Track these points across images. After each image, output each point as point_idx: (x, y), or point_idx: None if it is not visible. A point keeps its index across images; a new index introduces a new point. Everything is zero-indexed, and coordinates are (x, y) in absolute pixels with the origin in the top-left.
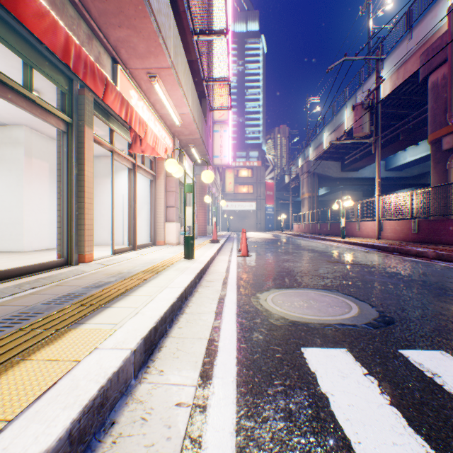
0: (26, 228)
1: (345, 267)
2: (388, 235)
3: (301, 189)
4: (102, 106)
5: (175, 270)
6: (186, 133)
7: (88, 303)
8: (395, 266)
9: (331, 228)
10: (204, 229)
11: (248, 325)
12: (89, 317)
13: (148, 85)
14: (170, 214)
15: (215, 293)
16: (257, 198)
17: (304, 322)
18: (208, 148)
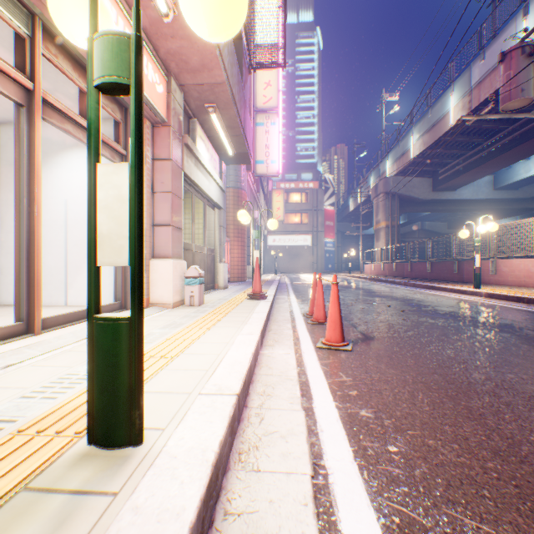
0: None
1: None
2: None
3: (374, 216)
4: None
5: None
6: (193, 61)
7: None
8: None
9: (434, 269)
10: (242, 271)
11: None
12: None
13: None
14: (162, 241)
15: None
16: (313, 230)
17: None
18: (245, 125)
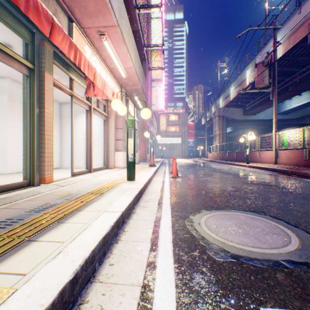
0: (9, 156)
1: (259, 187)
2: (283, 161)
3: (213, 128)
4: (62, 58)
5: (117, 192)
6: (130, 84)
7: (16, 234)
8: (301, 187)
9: (237, 156)
10: (145, 157)
11: (186, 262)
12: (0, 259)
13: (99, 42)
14: (119, 145)
15: (151, 215)
16: (182, 135)
17: (248, 257)
18: (147, 97)
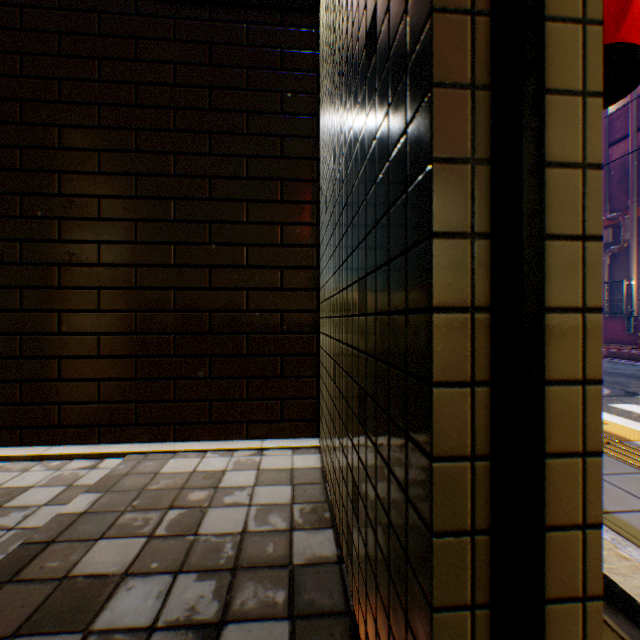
0: None
1: None
2: None
3: None
4: None
5: None
6: None
7: None
8: None
9: None
10: None
11: None
12: None
13: None
14: None
15: None
16: None
17: None
18: None
